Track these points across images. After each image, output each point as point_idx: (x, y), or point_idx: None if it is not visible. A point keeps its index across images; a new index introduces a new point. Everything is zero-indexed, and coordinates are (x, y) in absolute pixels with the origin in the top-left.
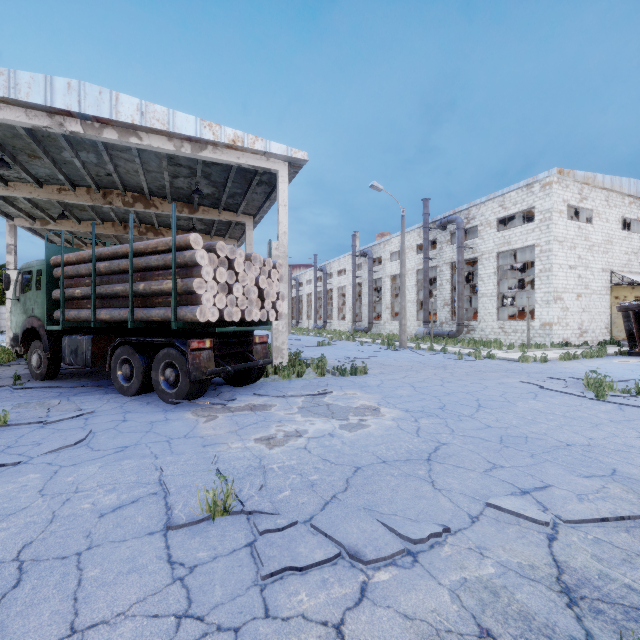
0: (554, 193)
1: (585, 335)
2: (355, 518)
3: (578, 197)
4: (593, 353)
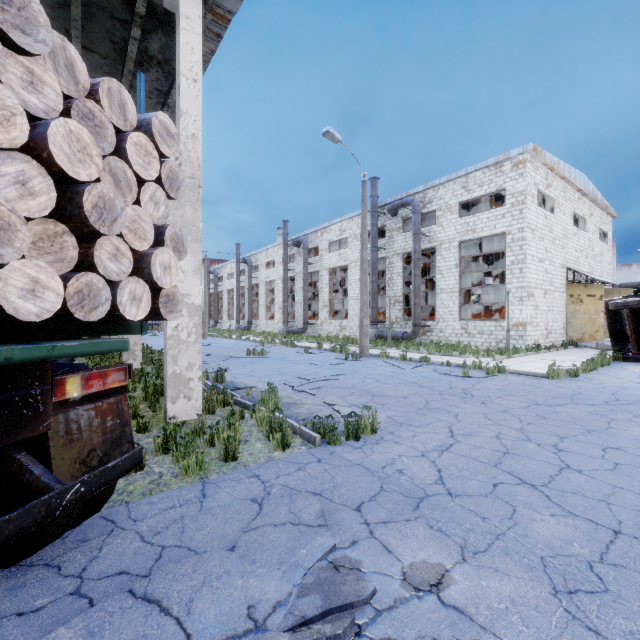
0: (528, 173)
1: (550, 336)
2: None
3: (545, 183)
4: (602, 360)
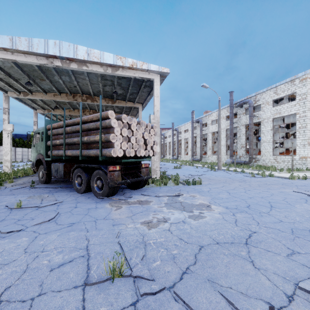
0: (308, 84)
1: None
2: (203, 289)
3: None
4: None
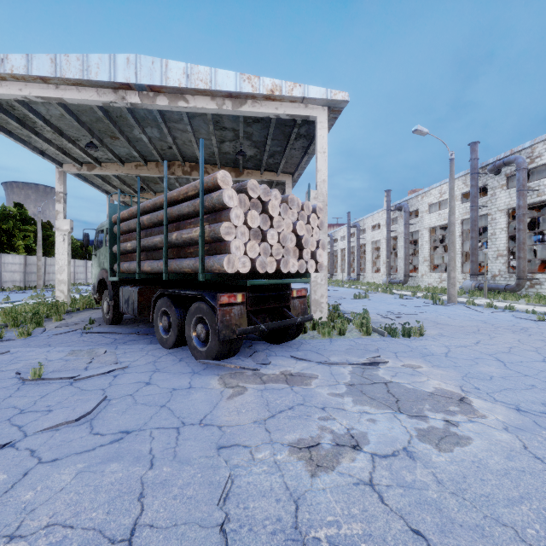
0: None
1: None
2: None
3: None
4: None
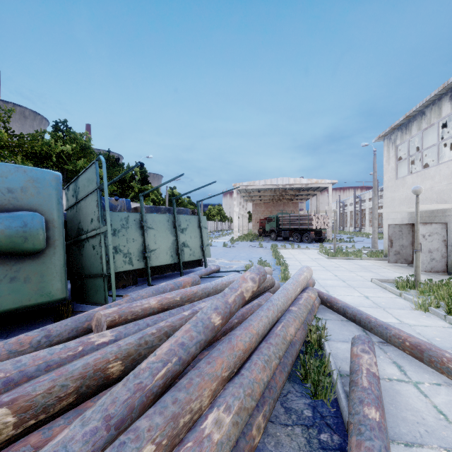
0: None
1: None
2: None
3: None
4: None
